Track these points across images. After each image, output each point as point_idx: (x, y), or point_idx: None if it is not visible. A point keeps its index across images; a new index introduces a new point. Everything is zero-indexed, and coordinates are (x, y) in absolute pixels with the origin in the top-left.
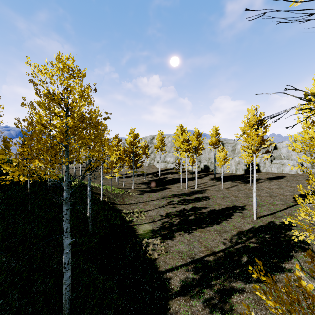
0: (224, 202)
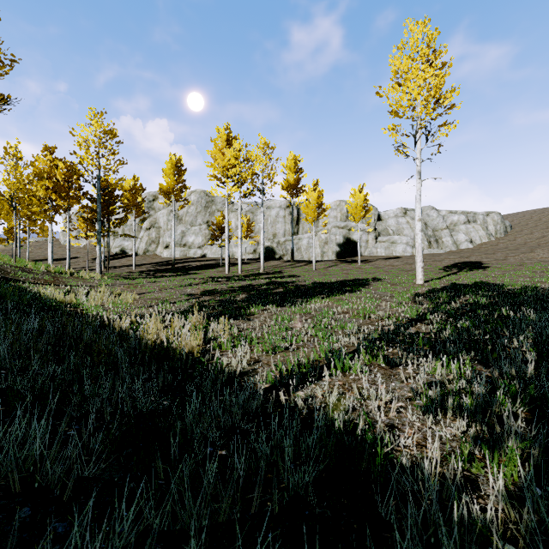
0: (333, 277)
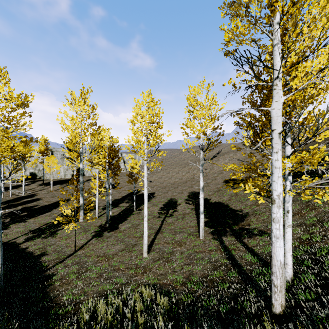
0: (53, 199)
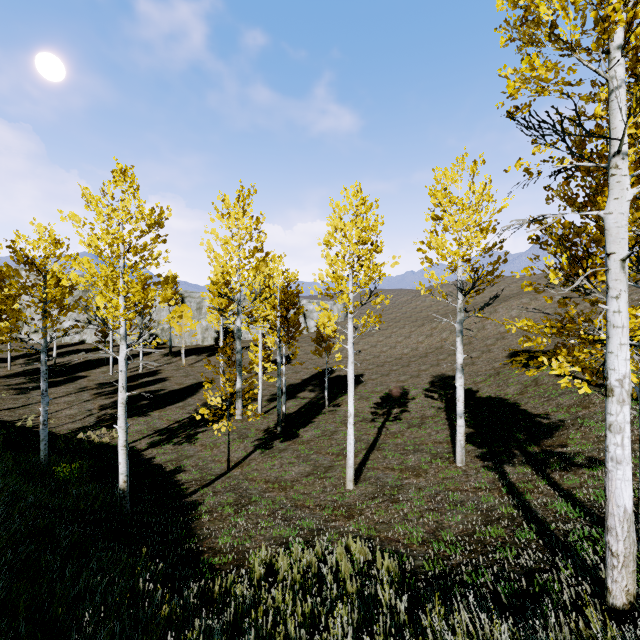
0: (187, 381)
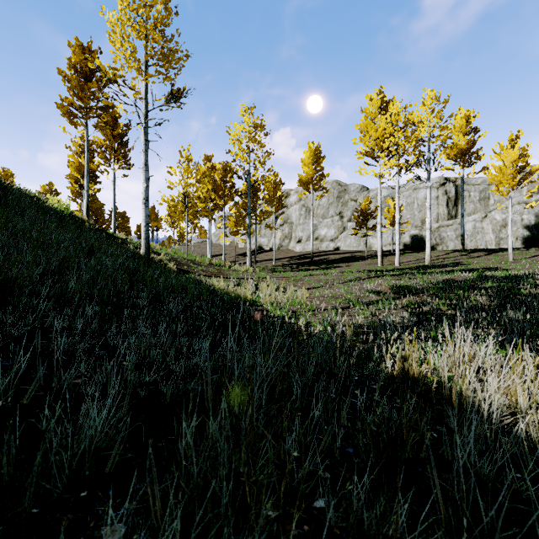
0: None
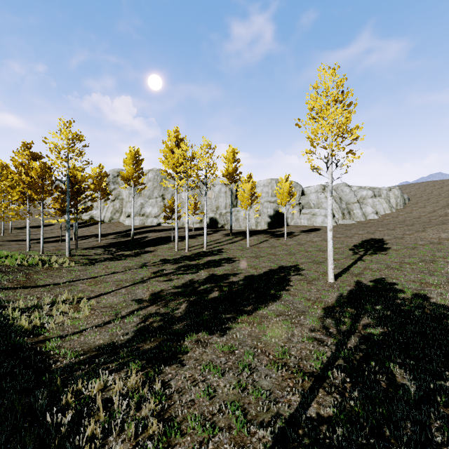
0: (262, 263)
